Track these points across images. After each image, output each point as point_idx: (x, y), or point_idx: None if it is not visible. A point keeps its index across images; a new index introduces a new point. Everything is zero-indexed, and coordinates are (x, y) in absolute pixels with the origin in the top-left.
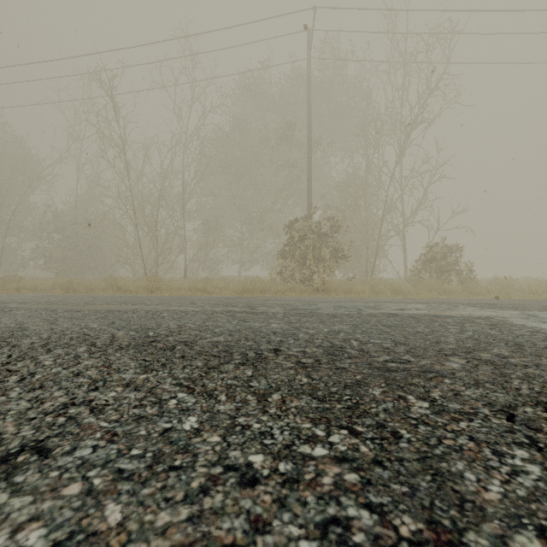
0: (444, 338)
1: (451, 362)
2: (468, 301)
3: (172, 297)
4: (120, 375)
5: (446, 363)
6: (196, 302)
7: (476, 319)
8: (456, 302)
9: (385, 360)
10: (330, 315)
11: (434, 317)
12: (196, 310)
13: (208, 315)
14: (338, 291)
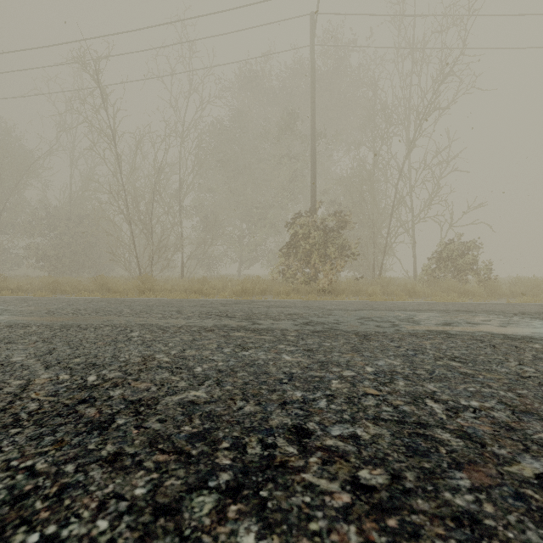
0: None
1: None
2: (513, 308)
3: (160, 301)
4: None
5: None
6: (184, 309)
7: None
8: (504, 311)
9: (541, 475)
10: (360, 336)
11: (509, 339)
12: (179, 325)
13: (192, 335)
14: (346, 292)
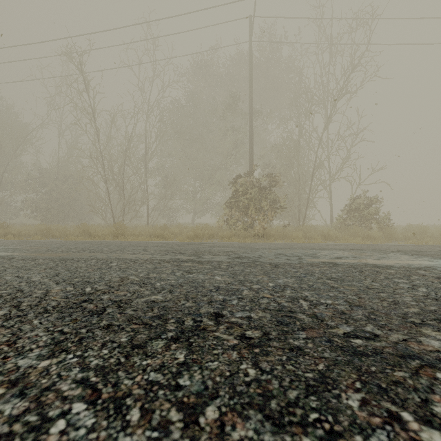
0: (401, 297)
1: (428, 338)
2: (395, 247)
3: (131, 242)
4: (17, 361)
5: (423, 339)
6: (149, 248)
7: (418, 270)
8: (386, 249)
9: (347, 333)
10: (273, 265)
11: (375, 267)
12: (145, 259)
13: (154, 265)
14: (276, 236)
